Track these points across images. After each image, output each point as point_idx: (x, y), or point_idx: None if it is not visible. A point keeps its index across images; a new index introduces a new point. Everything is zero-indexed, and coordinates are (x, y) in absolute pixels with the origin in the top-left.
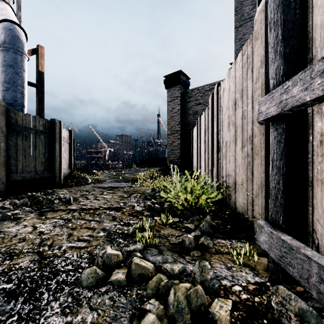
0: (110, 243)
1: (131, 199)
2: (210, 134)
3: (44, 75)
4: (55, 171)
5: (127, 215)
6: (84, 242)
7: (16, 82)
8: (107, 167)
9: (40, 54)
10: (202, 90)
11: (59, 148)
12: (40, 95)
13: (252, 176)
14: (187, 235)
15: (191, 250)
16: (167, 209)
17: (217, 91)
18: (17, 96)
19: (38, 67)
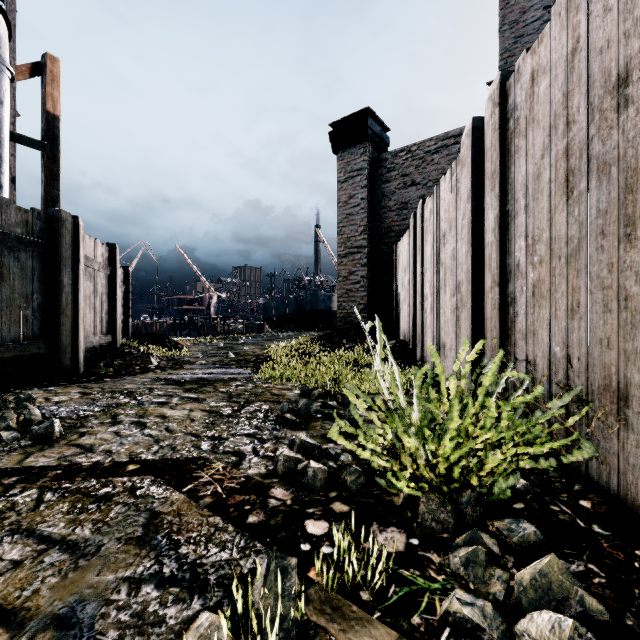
0: None
1: (239, 423)
2: (468, 237)
3: (59, 123)
4: (60, 341)
5: (205, 510)
6: None
7: None
8: (213, 330)
9: (49, 75)
10: (419, 152)
11: (74, 282)
12: (50, 167)
13: None
14: None
15: None
16: (351, 477)
17: (502, 95)
18: None
19: (44, 104)
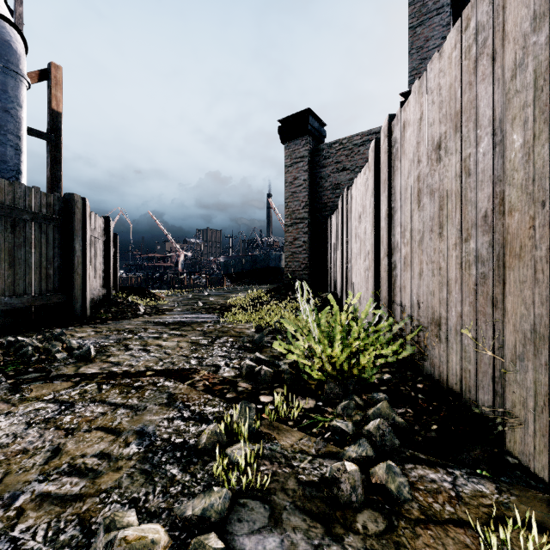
0: (146, 481)
1: (214, 349)
2: (372, 221)
3: (61, 118)
4: (73, 293)
5: (201, 392)
6: (82, 479)
7: (4, 126)
8: (181, 284)
9: (54, 80)
10: (349, 144)
11: (83, 248)
12: (55, 154)
13: (493, 310)
14: (343, 465)
15: (355, 509)
16: (287, 376)
17: (389, 131)
18: (7, 154)
19: (50, 103)
